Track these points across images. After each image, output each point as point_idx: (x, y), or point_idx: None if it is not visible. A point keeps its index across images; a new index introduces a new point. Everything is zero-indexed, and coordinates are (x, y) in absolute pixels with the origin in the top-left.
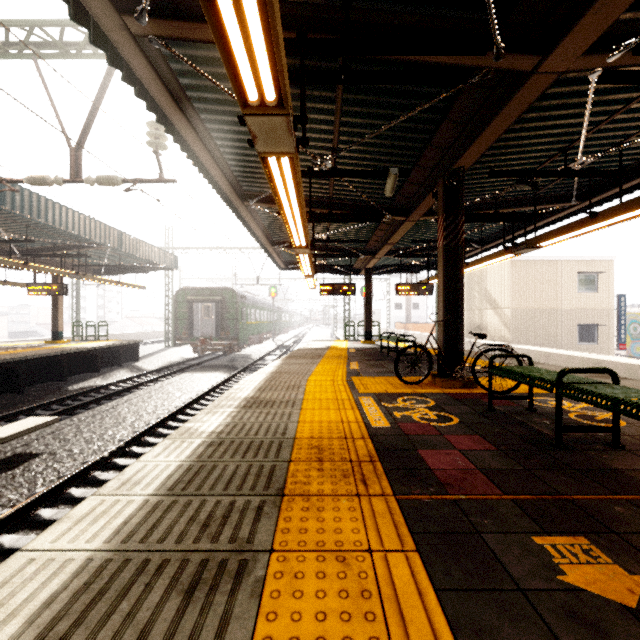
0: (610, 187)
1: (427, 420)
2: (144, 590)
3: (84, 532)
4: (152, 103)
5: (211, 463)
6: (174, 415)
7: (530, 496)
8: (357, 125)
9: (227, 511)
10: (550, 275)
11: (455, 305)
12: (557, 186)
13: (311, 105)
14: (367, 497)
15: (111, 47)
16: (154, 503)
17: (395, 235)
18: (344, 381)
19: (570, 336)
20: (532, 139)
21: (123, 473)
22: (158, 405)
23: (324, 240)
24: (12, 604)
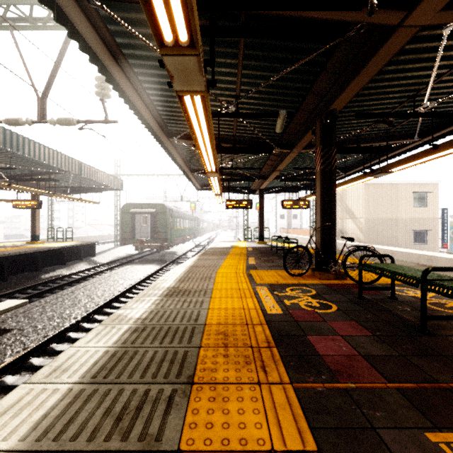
0: (444, 127)
1: (311, 307)
2: None
3: (4, 427)
4: (94, 57)
5: (133, 349)
6: (117, 298)
7: (412, 384)
8: (255, 76)
9: (141, 401)
10: (393, 194)
11: (329, 215)
12: (403, 126)
13: (219, 60)
14: (267, 385)
15: (58, 8)
16: (76, 392)
17: (282, 164)
18: (244, 273)
19: (407, 238)
20: (389, 88)
21: (56, 359)
22: (106, 290)
23: (229, 168)
24: None
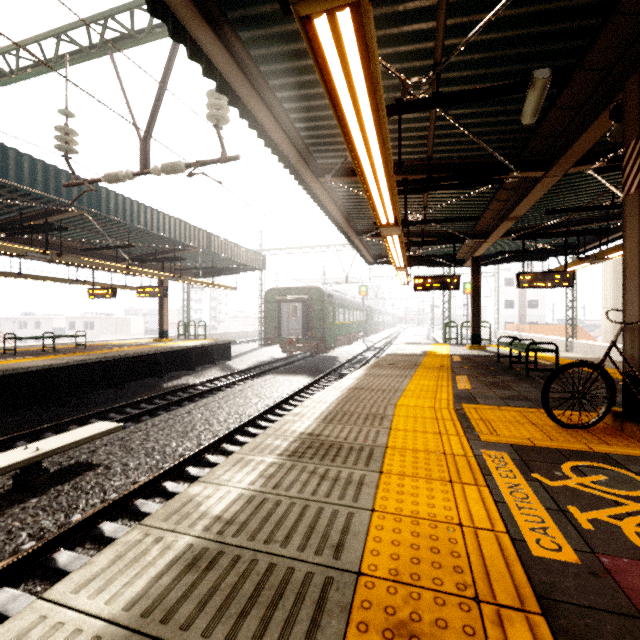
0: None
1: None
2: None
3: None
4: (179, 29)
5: None
6: (244, 426)
7: None
8: (477, 5)
9: None
10: None
11: None
12: None
13: None
14: None
15: None
16: None
17: (522, 203)
18: (452, 411)
19: None
20: None
21: None
22: (231, 412)
23: (420, 221)
24: None
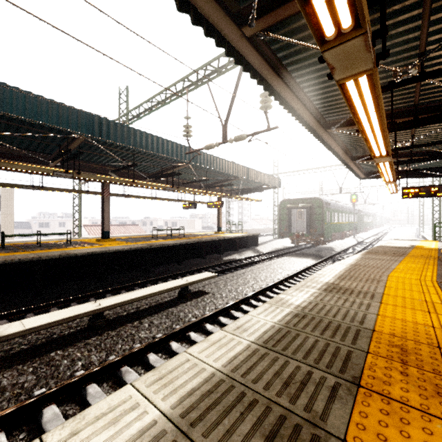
0: None
1: None
2: (239, 417)
3: (213, 353)
4: (260, 79)
5: (295, 331)
6: (276, 284)
7: None
8: None
9: (304, 379)
10: None
11: None
12: None
13: (392, 21)
14: None
15: (236, 53)
16: (253, 349)
17: None
18: (434, 282)
19: None
20: None
21: (238, 320)
22: (267, 276)
23: (407, 147)
24: (175, 384)
